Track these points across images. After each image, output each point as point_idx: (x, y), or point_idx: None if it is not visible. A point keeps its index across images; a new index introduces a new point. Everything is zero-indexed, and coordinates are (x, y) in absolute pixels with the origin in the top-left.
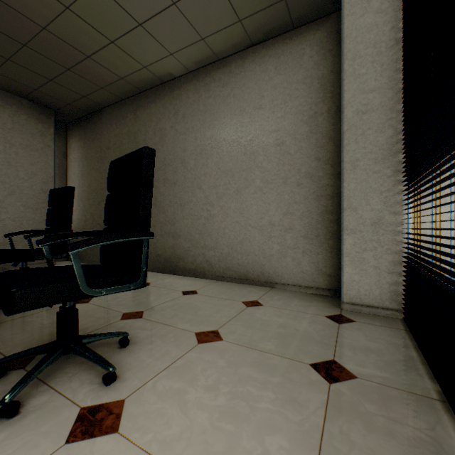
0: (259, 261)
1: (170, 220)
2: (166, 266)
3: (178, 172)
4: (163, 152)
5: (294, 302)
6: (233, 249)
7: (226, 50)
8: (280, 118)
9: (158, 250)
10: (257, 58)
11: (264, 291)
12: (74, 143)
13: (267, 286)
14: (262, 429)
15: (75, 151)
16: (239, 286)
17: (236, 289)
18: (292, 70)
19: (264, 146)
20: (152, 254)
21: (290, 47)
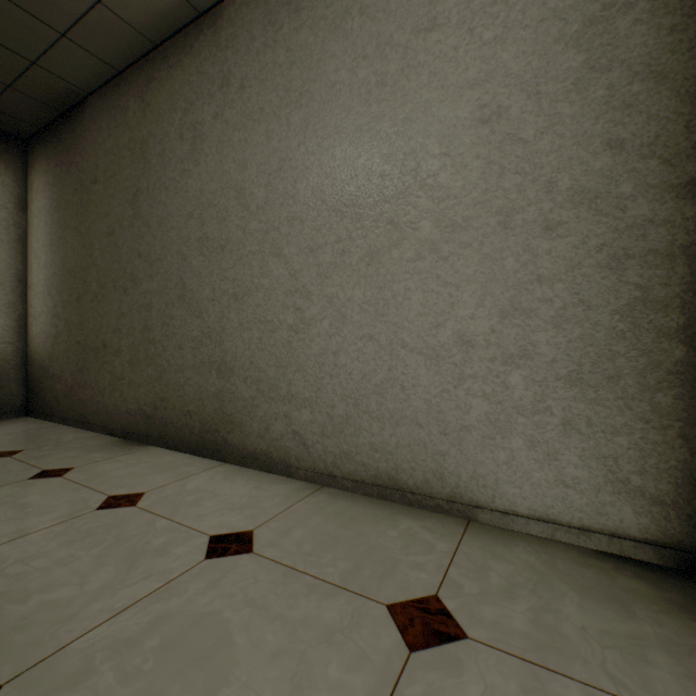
0: (428, 443)
1: (214, 332)
2: (205, 439)
3: (230, 219)
4: (198, 177)
5: (570, 612)
6: (359, 408)
7: None
8: (491, 43)
9: (187, 402)
10: None
11: (448, 535)
12: (38, 178)
13: (453, 512)
14: None
15: (40, 195)
16: (376, 509)
17: (367, 527)
18: None
19: (444, 128)
20: (176, 411)
21: None
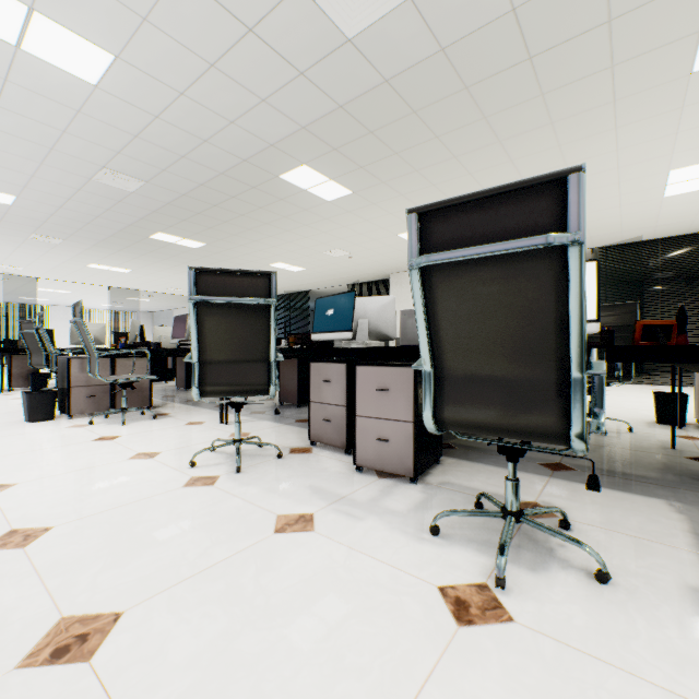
0: None
1: None
2: None
3: None
4: None
5: None
6: None
7: None
8: None
9: None
10: None
11: None
12: None
13: None
14: None
15: None
16: None
17: None
18: None
19: None
20: None
21: None
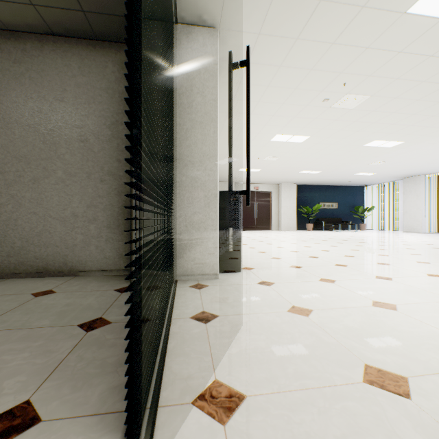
0: (61, 252)
1: None
2: None
3: None
4: None
5: (92, 284)
6: (29, 242)
7: (18, 25)
8: (84, 116)
9: None
10: (60, 50)
11: (64, 280)
12: None
13: (71, 275)
14: (5, 378)
15: None
16: (36, 280)
17: (30, 284)
18: (96, 77)
19: (68, 139)
20: None
21: (94, 54)
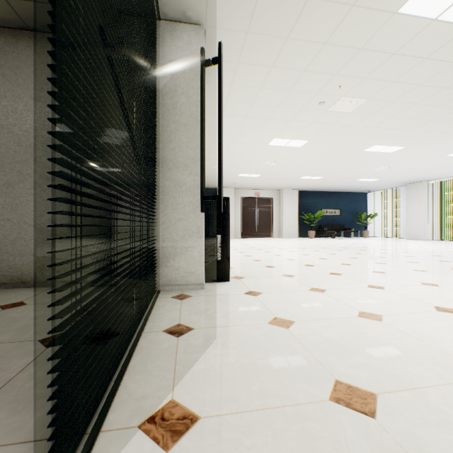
0: (38, 261)
1: None
2: None
3: None
4: None
5: None
6: (3, 251)
7: None
8: None
9: None
10: (36, 46)
11: (40, 291)
12: None
13: (48, 285)
14: None
15: None
16: (9, 291)
17: (1, 295)
18: None
19: (45, 141)
20: None
21: None
